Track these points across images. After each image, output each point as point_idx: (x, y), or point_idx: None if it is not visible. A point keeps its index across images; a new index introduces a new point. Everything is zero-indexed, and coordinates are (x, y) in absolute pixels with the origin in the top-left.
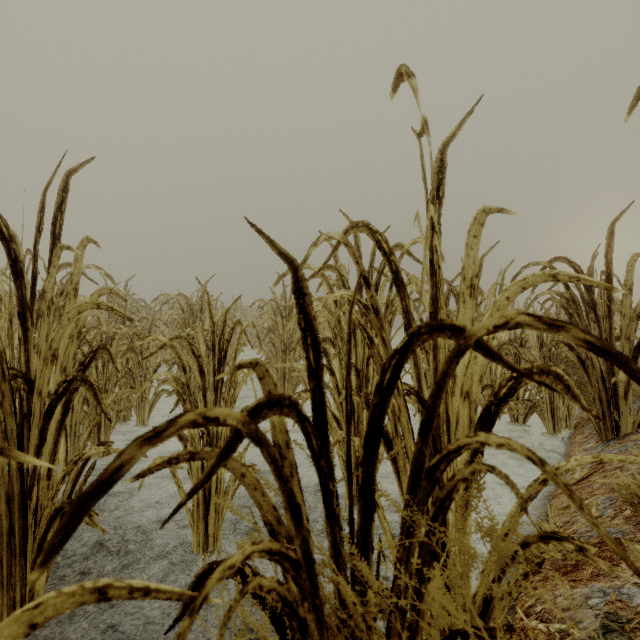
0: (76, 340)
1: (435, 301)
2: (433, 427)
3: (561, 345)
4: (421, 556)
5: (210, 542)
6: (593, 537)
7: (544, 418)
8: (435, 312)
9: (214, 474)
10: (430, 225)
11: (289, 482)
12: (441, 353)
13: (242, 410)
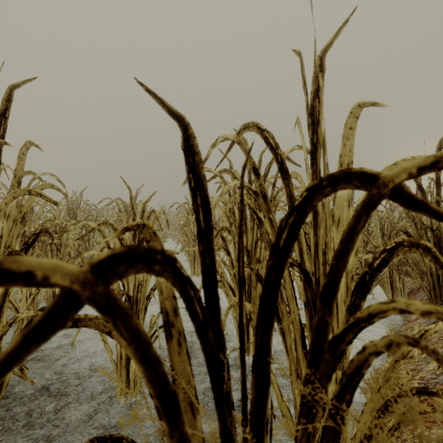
0: (20, 224)
1: None
2: (337, 292)
3: (401, 233)
4: (324, 439)
5: (131, 386)
6: (439, 383)
7: (385, 288)
8: None
9: (14, 366)
10: (311, 121)
11: (160, 365)
12: (321, 230)
13: None
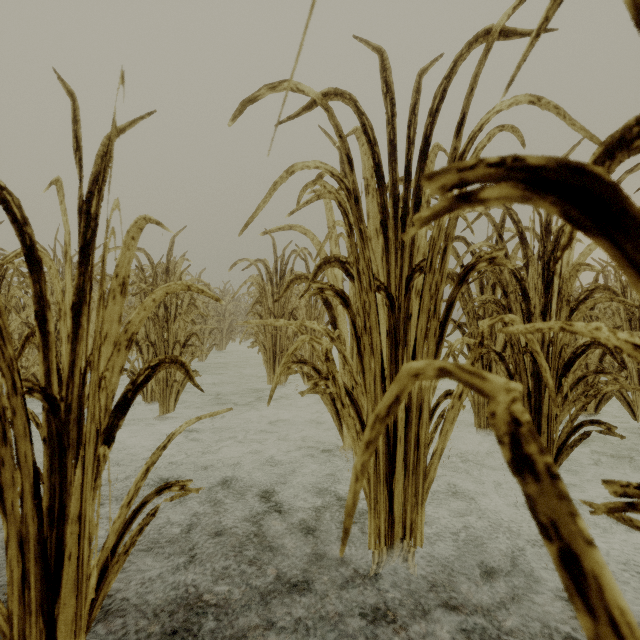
0: None
1: None
2: None
3: None
4: None
5: None
6: None
7: (634, 403)
8: None
9: None
10: None
11: None
12: None
13: (153, 360)
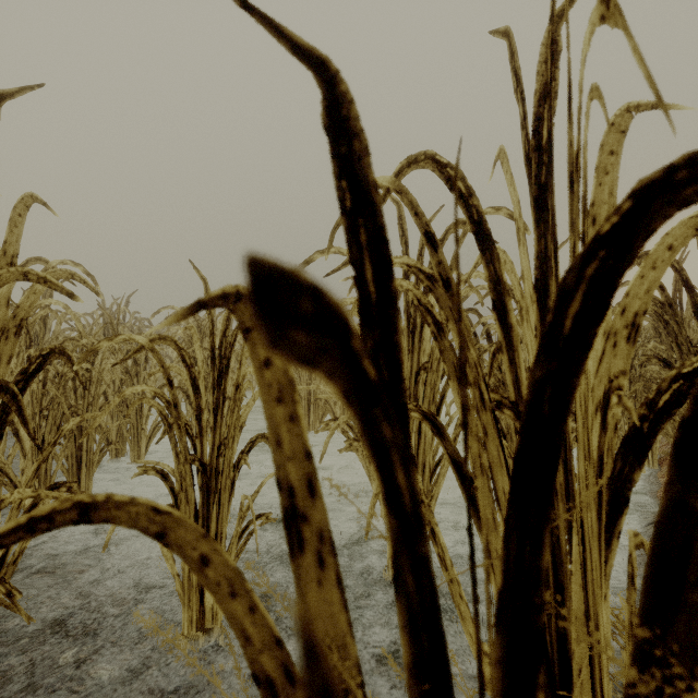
0: (13, 337)
1: (544, 260)
2: None
3: (654, 361)
4: None
5: (207, 618)
6: None
7: None
8: (544, 277)
9: None
10: (534, 143)
11: (314, 663)
12: None
13: (252, 439)
